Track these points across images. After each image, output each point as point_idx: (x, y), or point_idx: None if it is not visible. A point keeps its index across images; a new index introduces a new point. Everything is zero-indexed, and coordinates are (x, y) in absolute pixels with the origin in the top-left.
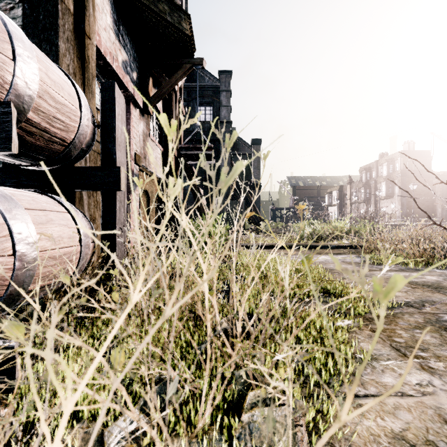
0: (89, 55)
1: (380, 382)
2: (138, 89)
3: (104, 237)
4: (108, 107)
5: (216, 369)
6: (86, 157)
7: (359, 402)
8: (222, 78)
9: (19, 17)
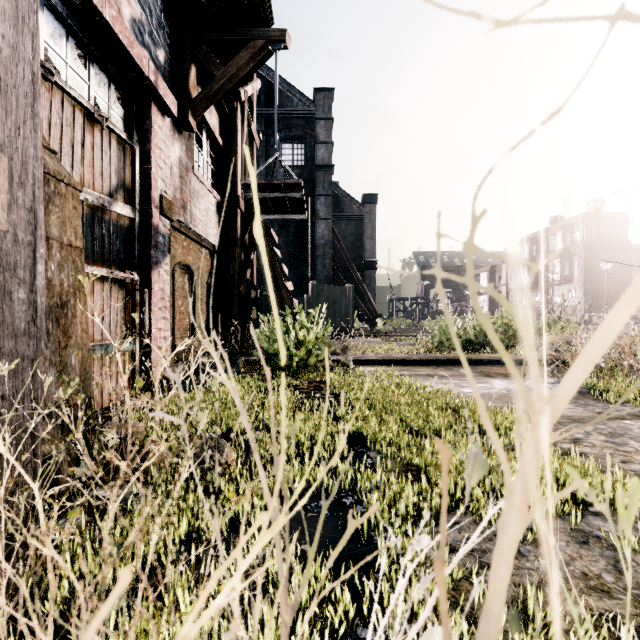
0: None
1: None
2: (169, 82)
3: None
4: None
5: None
6: None
7: None
8: (319, 100)
9: None
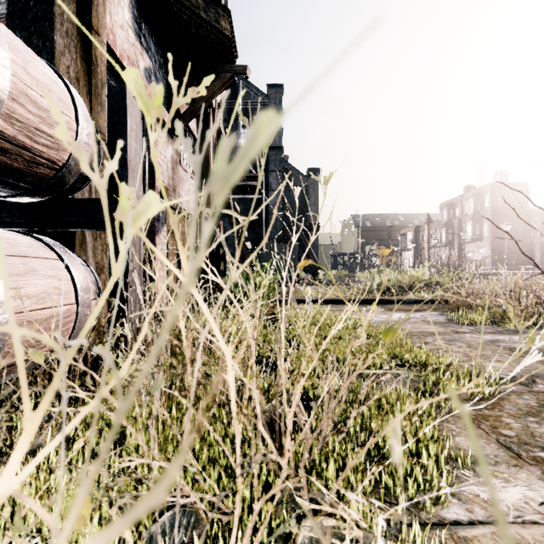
0: (97, 56)
1: (489, 500)
2: (166, 104)
3: (112, 292)
4: (117, 119)
5: (258, 477)
6: (90, 187)
7: (462, 534)
8: (271, 94)
9: (2, 3)
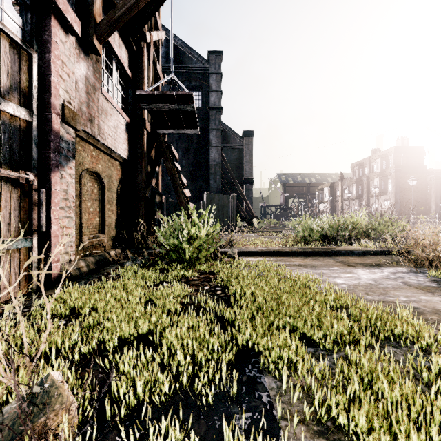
0: None
1: None
2: (74, 5)
3: None
4: None
5: None
6: None
7: None
8: (211, 59)
9: None
